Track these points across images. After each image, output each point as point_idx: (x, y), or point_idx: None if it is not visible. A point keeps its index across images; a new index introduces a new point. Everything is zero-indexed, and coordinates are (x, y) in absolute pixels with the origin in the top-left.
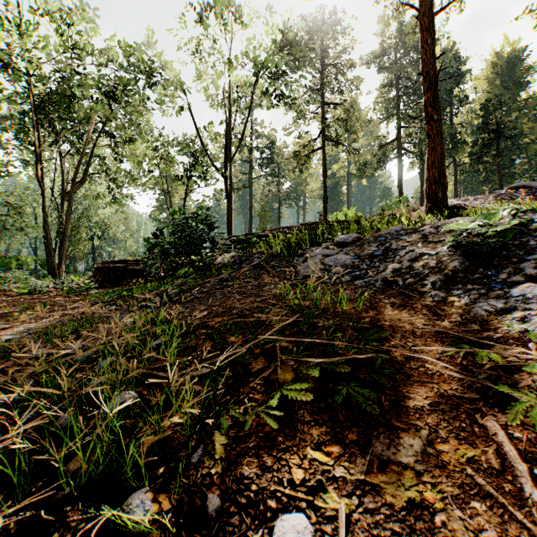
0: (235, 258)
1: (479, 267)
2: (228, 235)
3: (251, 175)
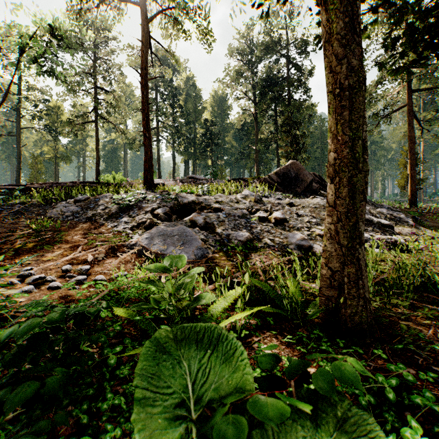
0: None
1: (121, 212)
2: None
3: (19, 124)
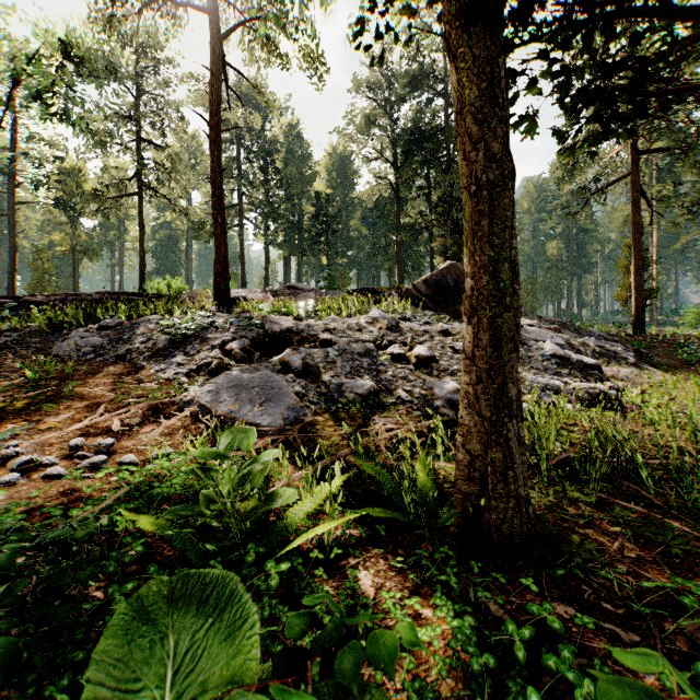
0: None
1: (172, 348)
2: None
3: (14, 197)
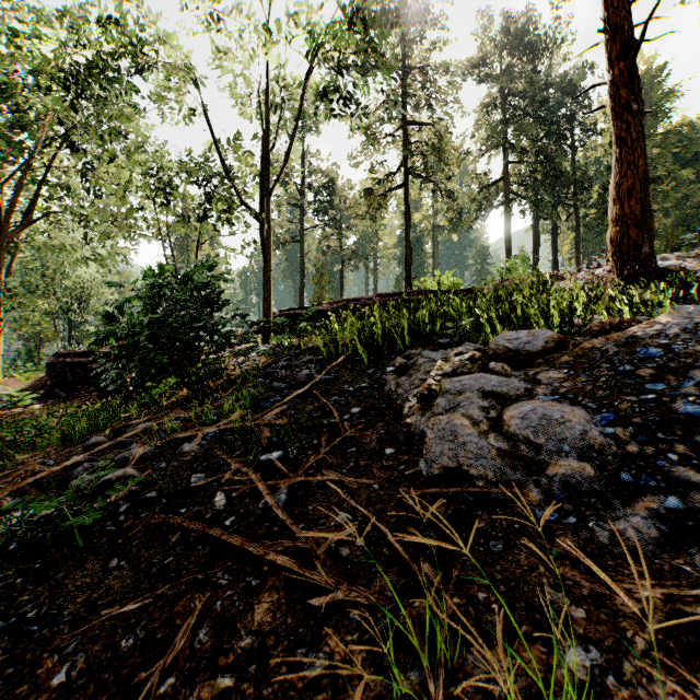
0: (268, 358)
1: None
2: (265, 311)
3: (302, 225)
